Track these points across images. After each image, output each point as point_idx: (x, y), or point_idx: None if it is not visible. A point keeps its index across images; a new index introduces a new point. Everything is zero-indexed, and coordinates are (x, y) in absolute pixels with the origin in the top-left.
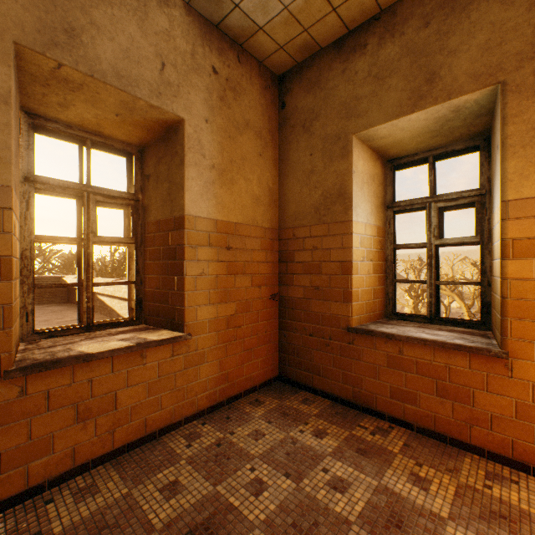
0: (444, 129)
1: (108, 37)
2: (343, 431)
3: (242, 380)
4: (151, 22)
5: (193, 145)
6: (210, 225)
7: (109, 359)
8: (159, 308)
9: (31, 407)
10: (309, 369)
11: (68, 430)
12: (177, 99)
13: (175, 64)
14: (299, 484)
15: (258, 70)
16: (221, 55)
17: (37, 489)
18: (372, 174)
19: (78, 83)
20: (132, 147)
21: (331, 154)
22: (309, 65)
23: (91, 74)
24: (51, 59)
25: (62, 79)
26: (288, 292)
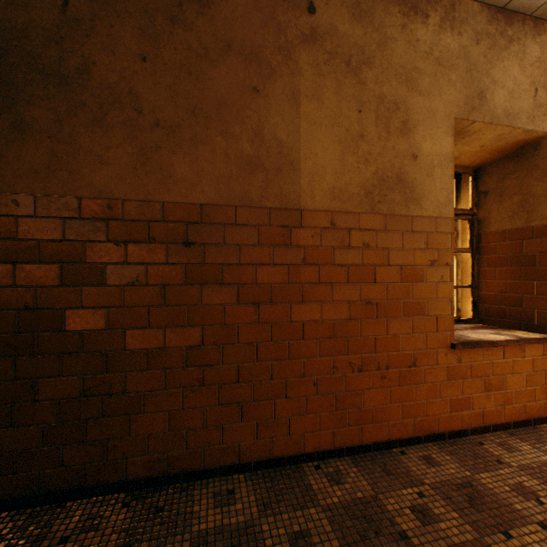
0: None
1: (500, 87)
2: None
3: None
4: (527, 58)
5: None
6: None
7: (500, 348)
8: (503, 310)
9: (461, 372)
10: None
11: (479, 395)
12: (545, 117)
13: (544, 85)
14: None
15: None
16: None
17: (464, 431)
18: None
19: (473, 131)
20: (468, 169)
21: None
22: None
23: (490, 122)
24: (469, 121)
25: (462, 132)
26: None
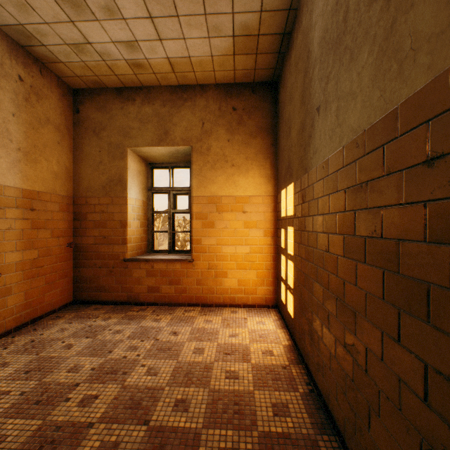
0: (174, 156)
1: None
2: (122, 315)
3: (44, 306)
4: None
5: (2, 132)
6: (17, 192)
7: None
8: None
9: None
10: (99, 290)
11: None
12: None
13: None
14: (96, 338)
15: (58, 82)
16: (26, 68)
17: None
18: (140, 170)
19: None
20: None
21: (114, 155)
22: (99, 93)
23: None
24: None
25: None
26: (83, 241)
